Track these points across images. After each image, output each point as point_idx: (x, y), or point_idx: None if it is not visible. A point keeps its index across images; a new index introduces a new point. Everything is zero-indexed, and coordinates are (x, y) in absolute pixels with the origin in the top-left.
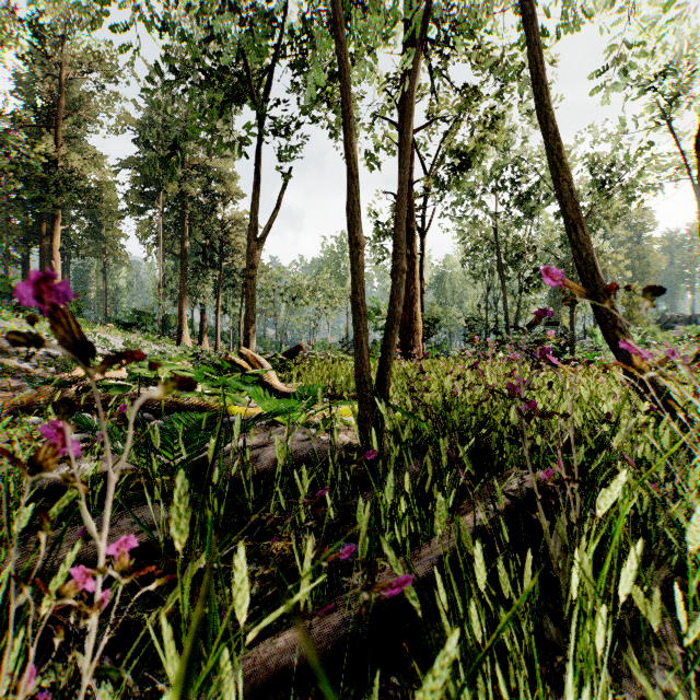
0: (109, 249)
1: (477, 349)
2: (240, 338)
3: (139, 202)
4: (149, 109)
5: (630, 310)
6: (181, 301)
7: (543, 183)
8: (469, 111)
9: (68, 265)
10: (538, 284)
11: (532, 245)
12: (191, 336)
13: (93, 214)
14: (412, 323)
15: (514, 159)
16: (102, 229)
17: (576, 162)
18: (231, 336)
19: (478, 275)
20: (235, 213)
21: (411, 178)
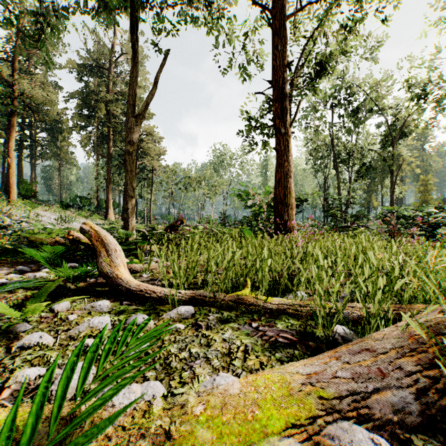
0: (63, 155)
1: (336, 223)
2: (150, 215)
3: (81, 121)
4: (88, 58)
5: (424, 194)
6: (107, 188)
7: (368, 100)
8: (328, 20)
9: (35, 165)
10: (364, 175)
11: (357, 147)
12: (118, 213)
13: (51, 131)
14: (287, 198)
15: (347, 83)
16: (58, 141)
17: (392, 86)
18: (145, 213)
19: (318, 169)
20: (145, 126)
21: (285, 62)
